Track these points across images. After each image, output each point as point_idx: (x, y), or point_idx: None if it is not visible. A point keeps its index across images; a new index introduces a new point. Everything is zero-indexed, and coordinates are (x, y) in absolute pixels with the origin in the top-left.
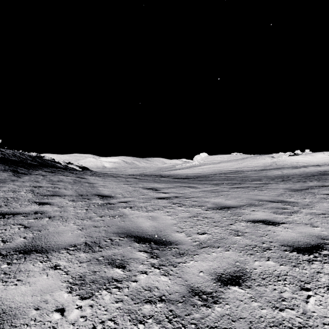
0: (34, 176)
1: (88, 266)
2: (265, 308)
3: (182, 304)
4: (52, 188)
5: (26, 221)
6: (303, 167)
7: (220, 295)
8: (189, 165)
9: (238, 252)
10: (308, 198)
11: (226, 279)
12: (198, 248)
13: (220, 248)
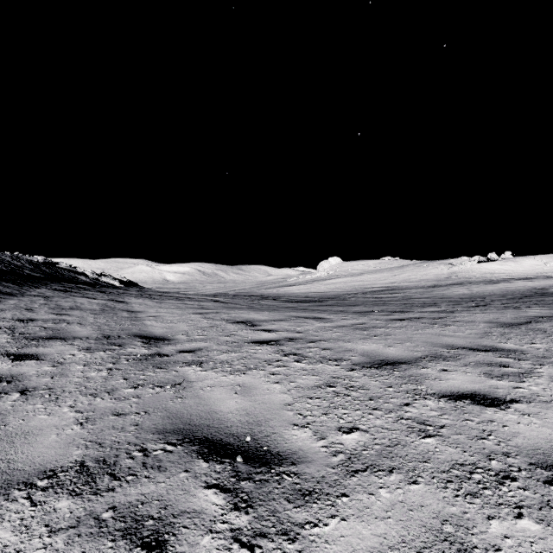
0: (27, 299)
1: (67, 546)
2: None
3: None
4: (53, 324)
5: None
6: (504, 282)
7: None
8: (311, 278)
9: (441, 486)
10: (540, 341)
11: None
12: (344, 473)
13: (396, 473)
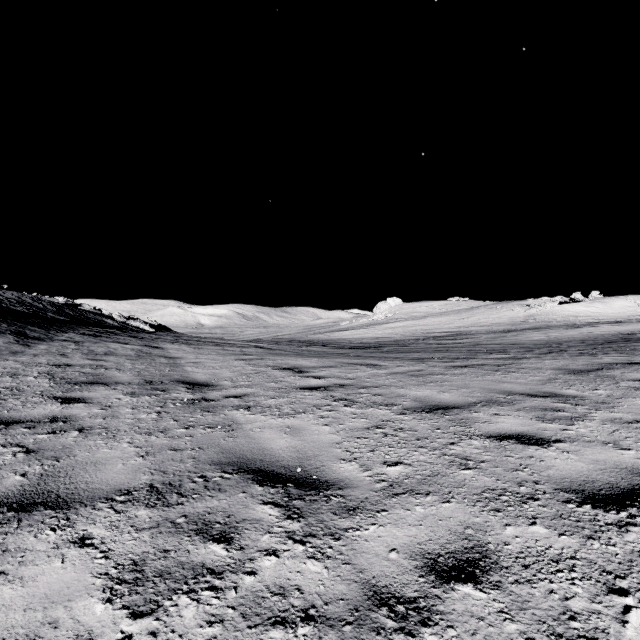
0: (57, 344)
1: (152, 539)
2: (534, 637)
3: (352, 627)
4: (91, 369)
5: (31, 439)
6: (588, 326)
7: (435, 606)
8: (367, 322)
9: (470, 504)
10: (604, 388)
11: (446, 567)
12: (385, 495)
13: (432, 495)
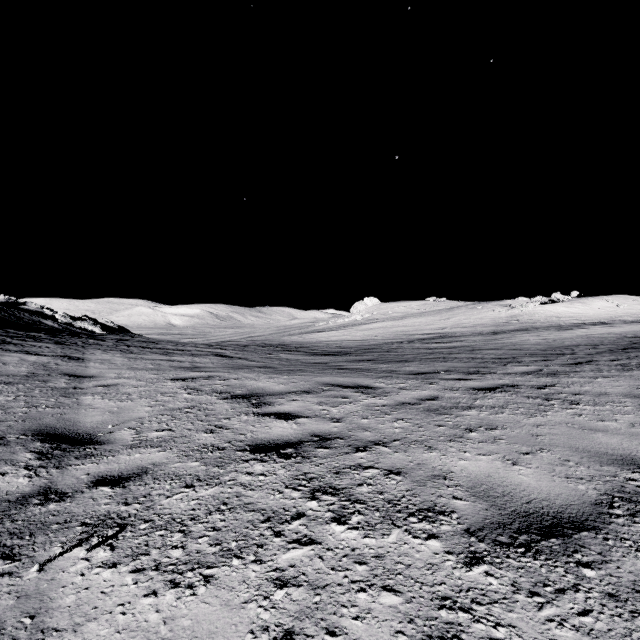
0: None
1: None
2: None
3: None
4: None
5: None
6: (578, 328)
7: None
8: (344, 323)
9: None
10: None
11: None
12: None
13: None
